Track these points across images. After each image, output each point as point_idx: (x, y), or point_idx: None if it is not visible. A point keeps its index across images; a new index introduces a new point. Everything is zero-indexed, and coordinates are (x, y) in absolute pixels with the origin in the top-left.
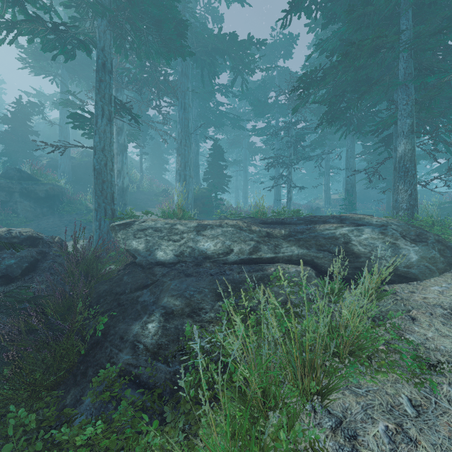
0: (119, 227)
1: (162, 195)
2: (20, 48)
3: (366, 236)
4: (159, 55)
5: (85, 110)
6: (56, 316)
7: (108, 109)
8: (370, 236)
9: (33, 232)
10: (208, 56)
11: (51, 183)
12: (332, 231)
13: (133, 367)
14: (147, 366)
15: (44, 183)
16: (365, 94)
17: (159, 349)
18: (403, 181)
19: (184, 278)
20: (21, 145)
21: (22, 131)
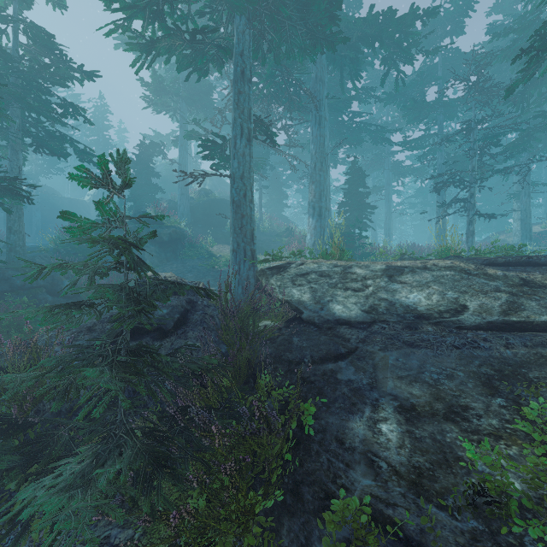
0: (271, 271)
1: (285, 236)
2: (145, 86)
3: None
4: (303, 51)
5: (217, 135)
6: (236, 392)
7: (247, 126)
8: None
9: (177, 277)
10: (351, 50)
11: (174, 225)
12: None
13: (382, 504)
14: (409, 508)
15: (167, 226)
16: None
17: (419, 476)
18: None
19: (408, 349)
20: (145, 188)
21: (146, 173)
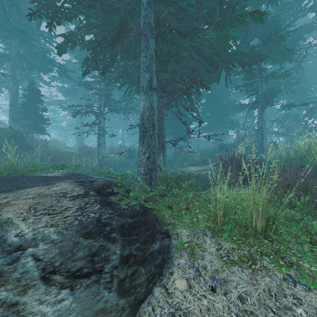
0: None
1: None
2: None
3: None
4: None
5: None
6: None
7: None
8: None
9: None
10: None
11: None
12: None
13: None
14: None
15: None
16: (117, 42)
17: None
18: (142, 141)
19: None
20: None
21: None
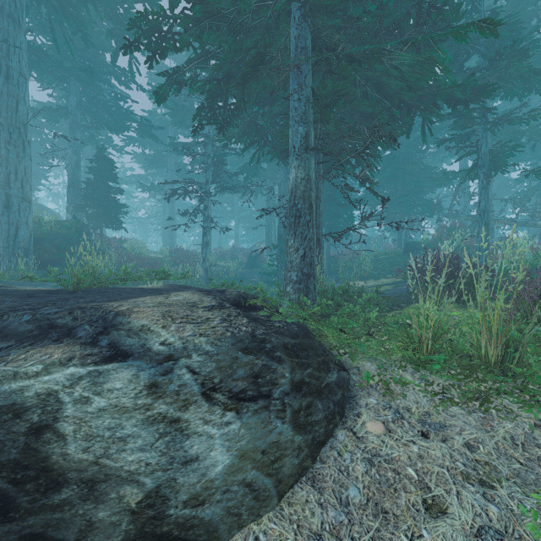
0: None
1: None
2: None
3: (104, 400)
4: None
5: None
6: None
7: None
8: (114, 403)
9: None
10: None
11: None
12: (16, 384)
13: None
14: None
15: None
16: (251, 80)
17: None
18: (293, 232)
19: None
20: None
21: None
